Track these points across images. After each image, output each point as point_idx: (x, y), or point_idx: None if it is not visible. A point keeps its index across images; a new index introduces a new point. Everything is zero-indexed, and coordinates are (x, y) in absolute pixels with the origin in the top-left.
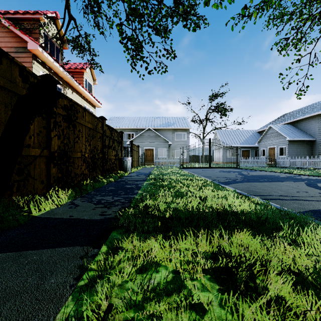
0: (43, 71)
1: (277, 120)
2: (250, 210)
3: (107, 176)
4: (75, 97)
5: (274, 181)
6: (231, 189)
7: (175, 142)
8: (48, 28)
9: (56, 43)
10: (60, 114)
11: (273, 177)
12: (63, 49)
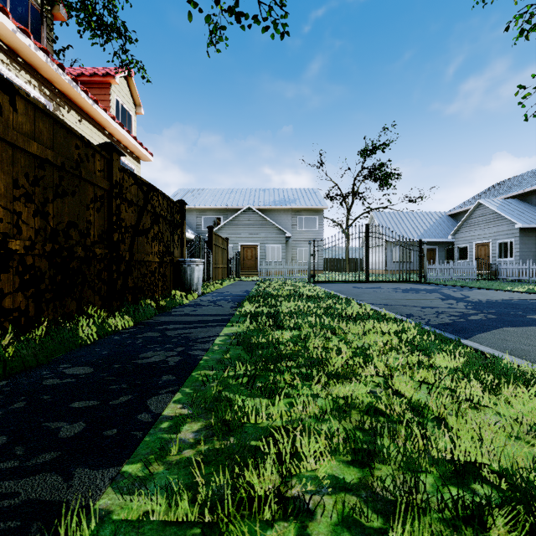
0: None
1: (487, 192)
2: None
3: (123, 309)
4: (88, 132)
5: None
6: None
7: (297, 233)
8: None
9: None
10: None
11: None
12: (55, 19)
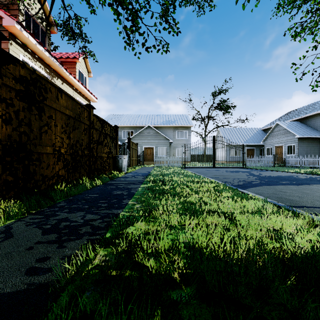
0: (24, 55)
1: (283, 117)
2: None
3: (95, 178)
4: (66, 89)
5: (300, 183)
6: (258, 197)
7: (176, 140)
8: (31, 5)
9: (41, 25)
10: (12, 87)
11: (292, 178)
12: (51, 33)
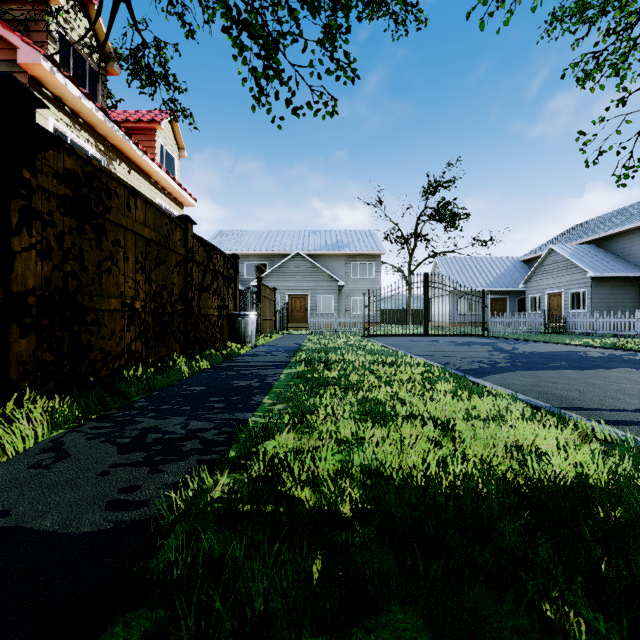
0: (58, 118)
1: (564, 235)
2: (611, 476)
3: (197, 356)
4: (136, 182)
5: (587, 367)
6: (502, 392)
7: (351, 281)
8: (70, 23)
9: (90, 60)
10: (51, 191)
11: (576, 356)
12: (108, 74)
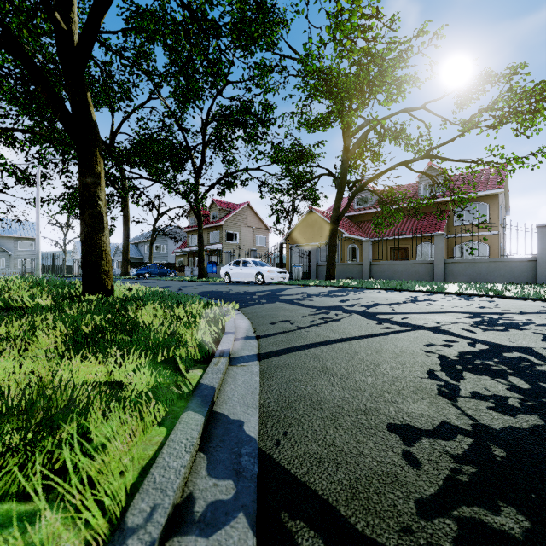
0: None
1: (136, 237)
2: None
3: None
4: None
5: None
6: None
7: (18, 251)
8: None
9: None
10: None
11: None
12: None
